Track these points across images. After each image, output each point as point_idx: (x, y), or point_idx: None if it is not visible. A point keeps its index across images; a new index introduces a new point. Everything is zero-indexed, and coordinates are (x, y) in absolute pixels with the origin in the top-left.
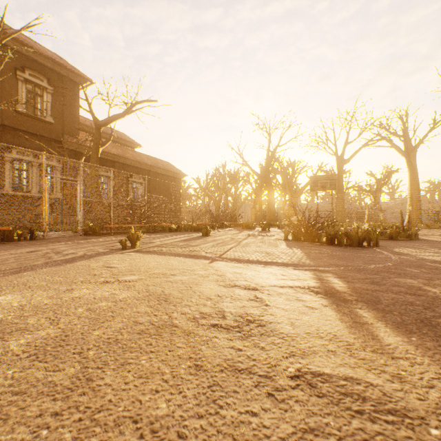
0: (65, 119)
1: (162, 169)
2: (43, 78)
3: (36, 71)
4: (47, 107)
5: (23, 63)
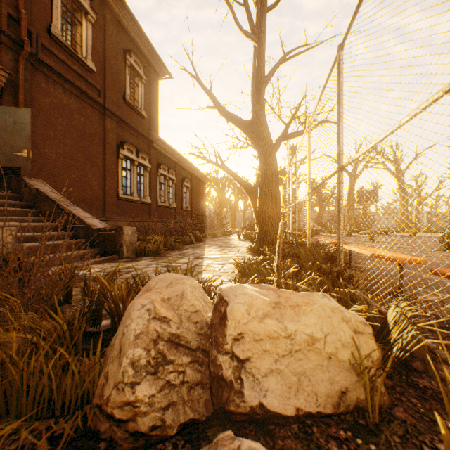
0: (151, 114)
1: (200, 174)
2: (140, 65)
3: (138, 57)
4: (140, 98)
5: (128, 45)
